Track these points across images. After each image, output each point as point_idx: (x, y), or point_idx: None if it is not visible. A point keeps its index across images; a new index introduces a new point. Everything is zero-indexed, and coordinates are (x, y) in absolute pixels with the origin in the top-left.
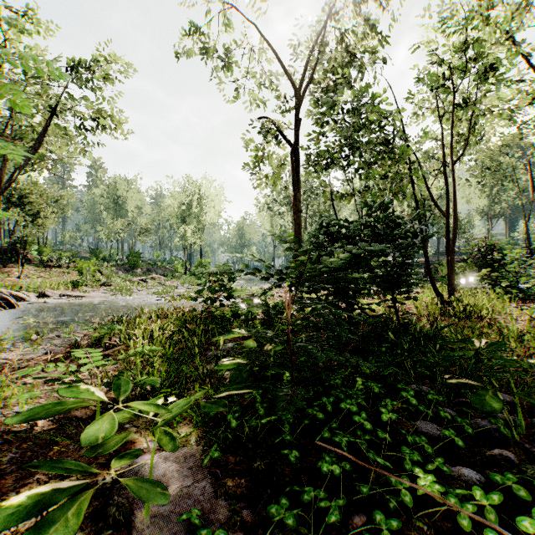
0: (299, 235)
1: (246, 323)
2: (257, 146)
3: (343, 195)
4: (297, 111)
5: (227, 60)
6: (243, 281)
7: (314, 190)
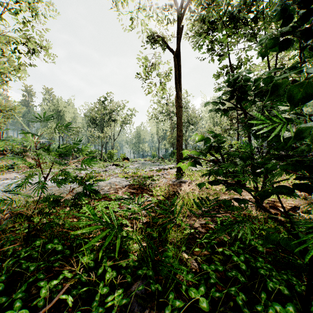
0: (180, 126)
1: (105, 257)
2: (146, 57)
3: (246, 59)
4: (178, 26)
5: None
6: (138, 164)
7: (185, 105)
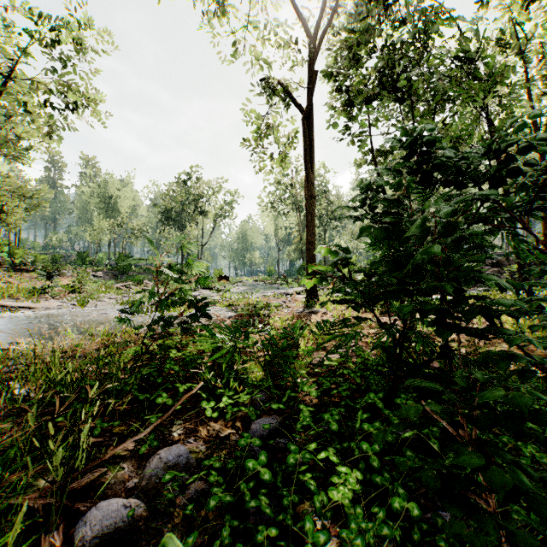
0: (312, 228)
1: (227, 372)
2: (259, 118)
3: (392, 148)
4: (309, 71)
5: (222, 15)
6: (244, 287)
7: (323, 187)
